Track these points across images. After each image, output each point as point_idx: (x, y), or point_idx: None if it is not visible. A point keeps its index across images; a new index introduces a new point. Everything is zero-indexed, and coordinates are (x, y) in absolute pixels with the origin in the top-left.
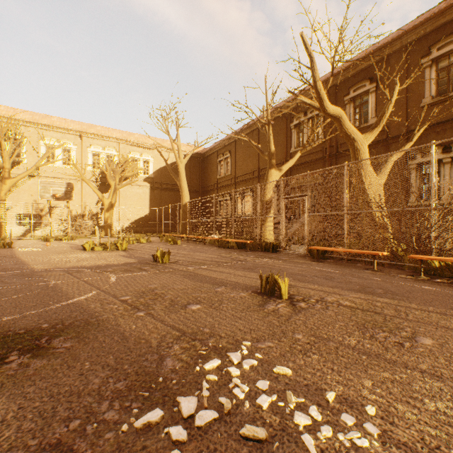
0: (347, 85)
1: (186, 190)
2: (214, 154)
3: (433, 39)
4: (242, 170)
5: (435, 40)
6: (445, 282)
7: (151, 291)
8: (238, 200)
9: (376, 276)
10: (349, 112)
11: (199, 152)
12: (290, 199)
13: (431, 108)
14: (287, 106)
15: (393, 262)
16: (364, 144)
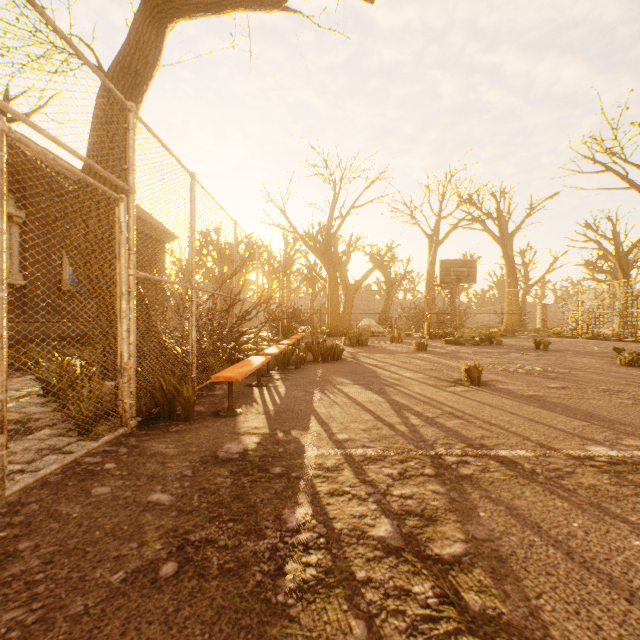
0: None
1: None
2: None
3: None
4: None
5: None
6: (279, 371)
7: (637, 403)
8: None
9: (304, 380)
10: None
11: None
12: (59, 161)
13: None
14: None
15: None
16: None
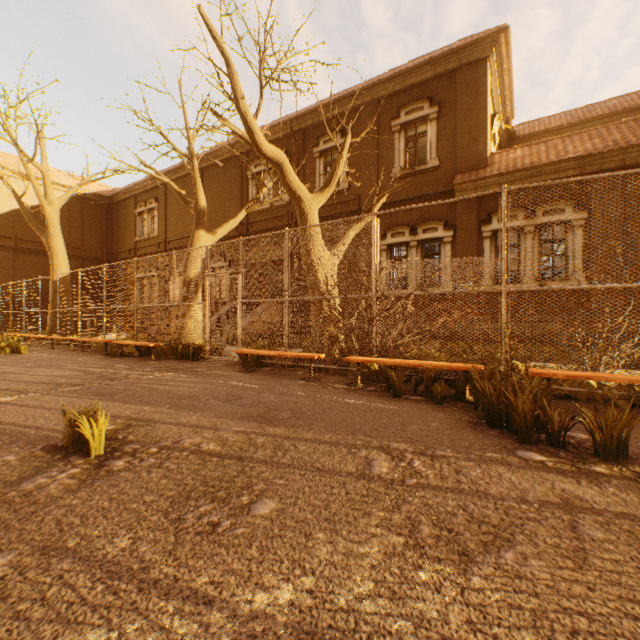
0: (317, 133)
1: (62, 254)
2: (131, 201)
3: (402, 101)
4: (177, 231)
5: (404, 103)
6: (379, 389)
7: None
8: (172, 278)
9: (305, 389)
10: (319, 170)
11: (103, 193)
12: (218, 278)
13: (400, 181)
14: (242, 145)
15: (337, 367)
16: (314, 207)
